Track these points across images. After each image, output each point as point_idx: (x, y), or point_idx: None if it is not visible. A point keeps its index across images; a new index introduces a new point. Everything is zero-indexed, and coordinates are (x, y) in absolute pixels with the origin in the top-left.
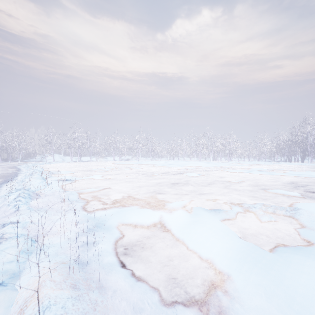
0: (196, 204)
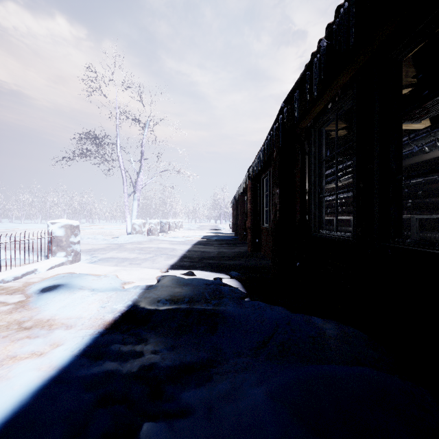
0: None
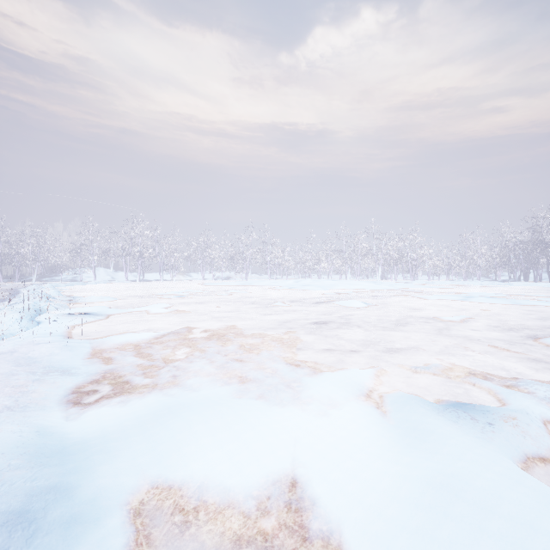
0: (391, 385)
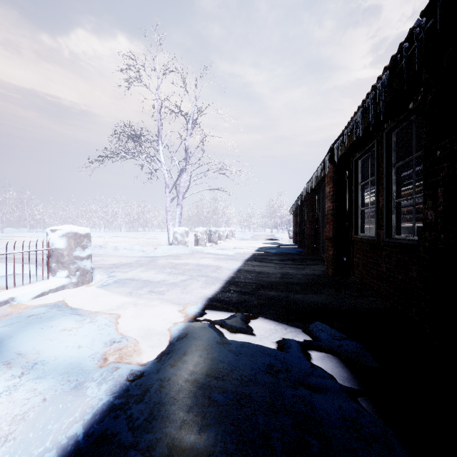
0: None
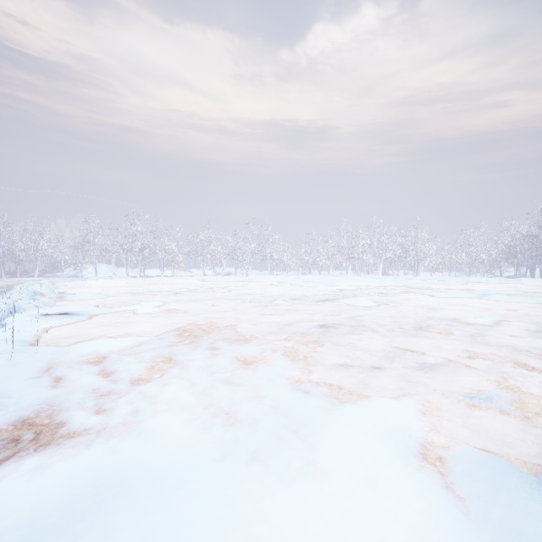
0: (445, 429)
